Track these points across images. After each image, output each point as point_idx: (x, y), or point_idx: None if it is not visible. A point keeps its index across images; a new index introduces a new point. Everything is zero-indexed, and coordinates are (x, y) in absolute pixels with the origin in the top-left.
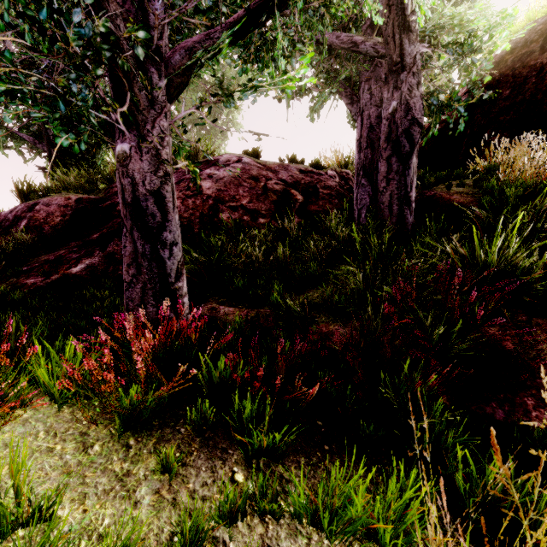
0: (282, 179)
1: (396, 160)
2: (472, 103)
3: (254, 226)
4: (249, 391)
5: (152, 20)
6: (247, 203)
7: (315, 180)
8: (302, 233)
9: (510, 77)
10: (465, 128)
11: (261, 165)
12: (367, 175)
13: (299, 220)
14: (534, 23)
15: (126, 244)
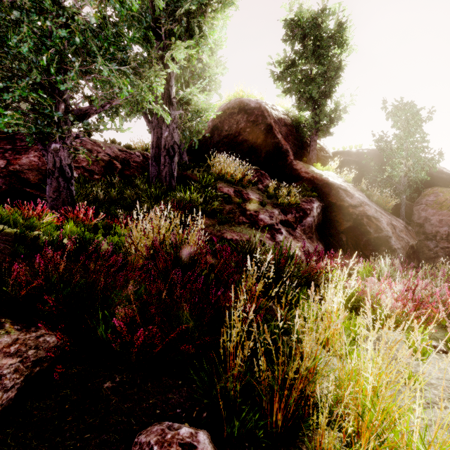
0: (108, 153)
1: (168, 157)
2: (214, 128)
3: (92, 179)
4: (117, 223)
5: (66, 97)
6: (86, 165)
7: (128, 157)
8: (123, 186)
9: (228, 121)
10: (211, 140)
11: (93, 142)
12: (156, 161)
13: (119, 179)
14: (236, 100)
15: (52, 183)
